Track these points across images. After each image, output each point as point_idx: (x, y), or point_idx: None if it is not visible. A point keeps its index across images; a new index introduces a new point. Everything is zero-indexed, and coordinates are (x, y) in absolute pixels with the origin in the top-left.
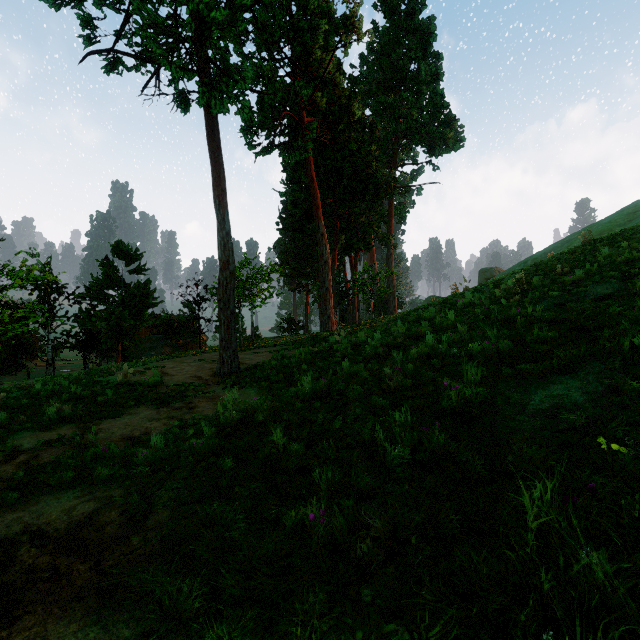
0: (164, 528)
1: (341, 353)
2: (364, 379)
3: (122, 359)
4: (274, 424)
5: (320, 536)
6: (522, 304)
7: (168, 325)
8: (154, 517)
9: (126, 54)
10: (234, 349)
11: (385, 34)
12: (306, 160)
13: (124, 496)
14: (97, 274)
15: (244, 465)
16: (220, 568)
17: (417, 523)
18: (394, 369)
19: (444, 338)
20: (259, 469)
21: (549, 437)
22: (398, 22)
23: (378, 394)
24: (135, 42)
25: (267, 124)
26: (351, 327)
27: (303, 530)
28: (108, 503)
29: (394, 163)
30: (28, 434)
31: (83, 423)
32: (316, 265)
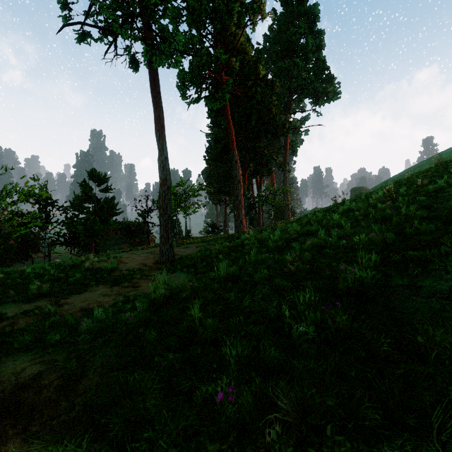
0: (88, 395)
1: (250, 246)
2: (268, 265)
3: (95, 252)
4: (194, 301)
5: (228, 417)
6: (393, 207)
7: (128, 228)
8: (85, 382)
9: (91, 25)
10: (170, 244)
11: (282, 18)
12: (224, 107)
13: (64, 361)
14: (78, 192)
15: (166, 336)
16: (128, 447)
17: (327, 405)
18: (293, 256)
19: (333, 232)
20: (178, 340)
21: (451, 318)
22: (291, 8)
23: (281, 277)
24: (99, 19)
25: (196, 81)
26: (257, 229)
27: (213, 405)
28: (51, 367)
29: (288, 111)
30: (14, 305)
31: (55, 297)
32: (232, 186)
